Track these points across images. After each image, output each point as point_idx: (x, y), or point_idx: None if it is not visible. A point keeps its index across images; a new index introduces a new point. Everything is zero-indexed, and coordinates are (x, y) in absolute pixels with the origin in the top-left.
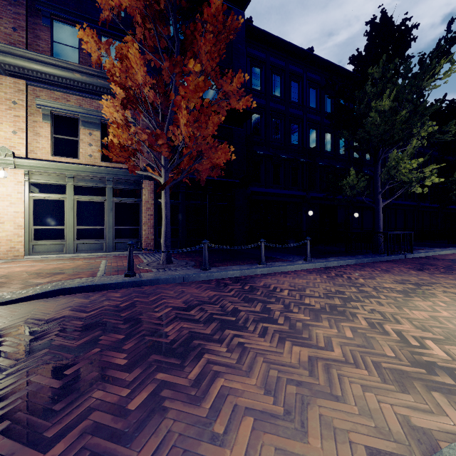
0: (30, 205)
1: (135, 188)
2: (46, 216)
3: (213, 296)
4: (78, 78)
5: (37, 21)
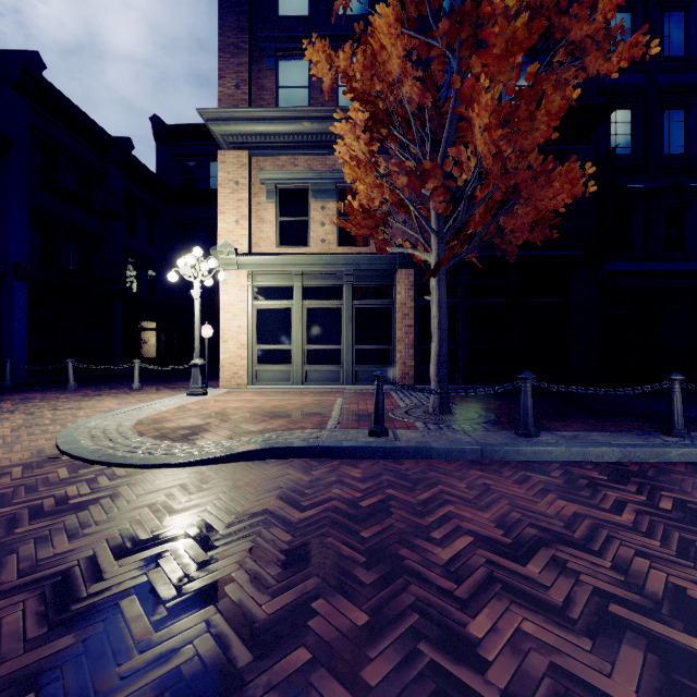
0: (253, 317)
1: (384, 283)
2: (271, 331)
3: (573, 519)
4: (307, 128)
5: (261, 67)
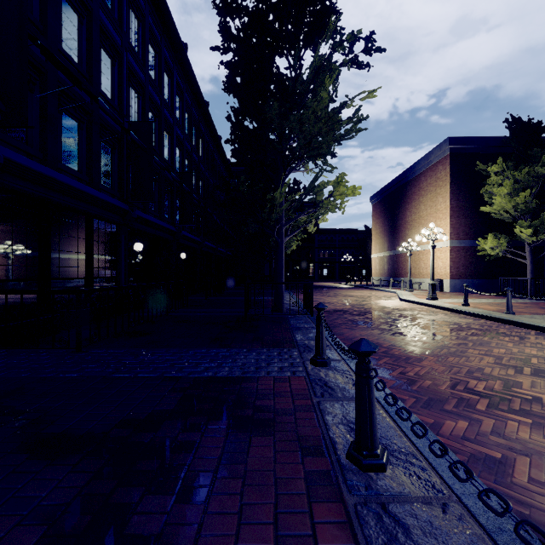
0: None
1: None
2: None
3: None
4: None
5: None
